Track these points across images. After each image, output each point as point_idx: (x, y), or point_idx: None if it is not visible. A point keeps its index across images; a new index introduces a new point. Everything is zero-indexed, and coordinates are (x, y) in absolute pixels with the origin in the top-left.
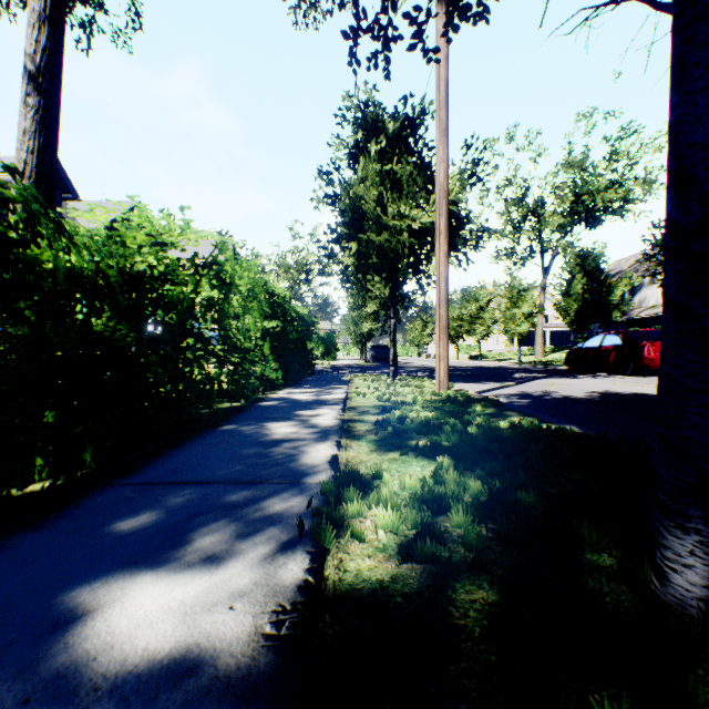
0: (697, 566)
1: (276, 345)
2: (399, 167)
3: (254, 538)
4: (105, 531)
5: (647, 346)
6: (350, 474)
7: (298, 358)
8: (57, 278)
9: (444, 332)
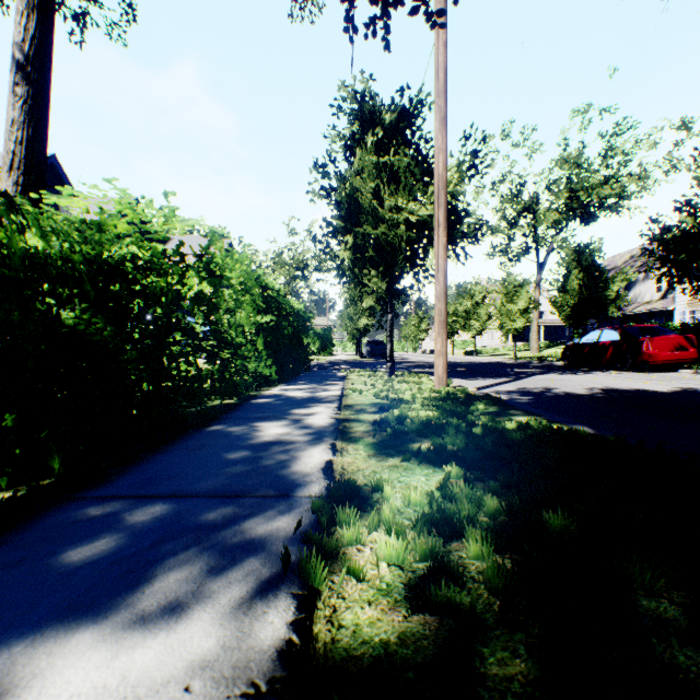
0: None
1: (270, 340)
2: (396, 159)
3: (228, 575)
4: (51, 563)
5: (646, 341)
6: (346, 487)
7: (293, 353)
8: (11, 263)
9: (443, 327)
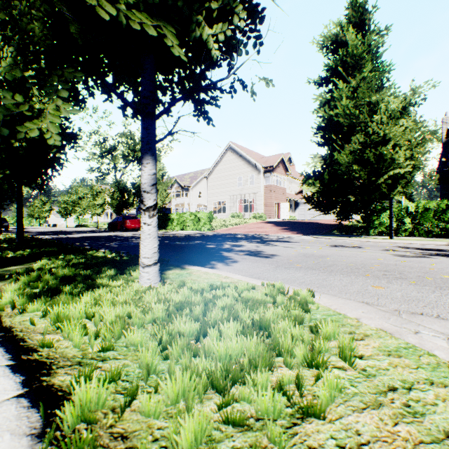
0: (18, 240)
1: None
2: None
3: None
4: None
5: (128, 221)
6: None
7: None
8: None
9: None
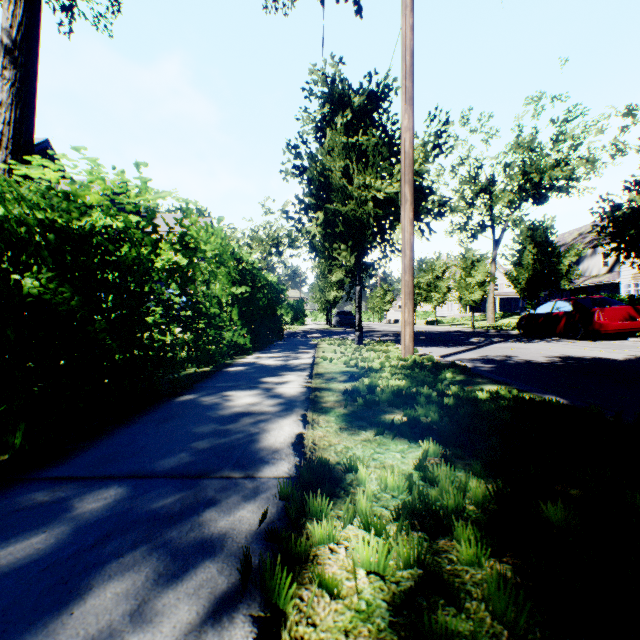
0: None
1: (245, 310)
2: (364, 139)
3: (178, 587)
4: None
5: (597, 312)
6: (317, 469)
7: (268, 323)
8: None
9: (410, 298)
